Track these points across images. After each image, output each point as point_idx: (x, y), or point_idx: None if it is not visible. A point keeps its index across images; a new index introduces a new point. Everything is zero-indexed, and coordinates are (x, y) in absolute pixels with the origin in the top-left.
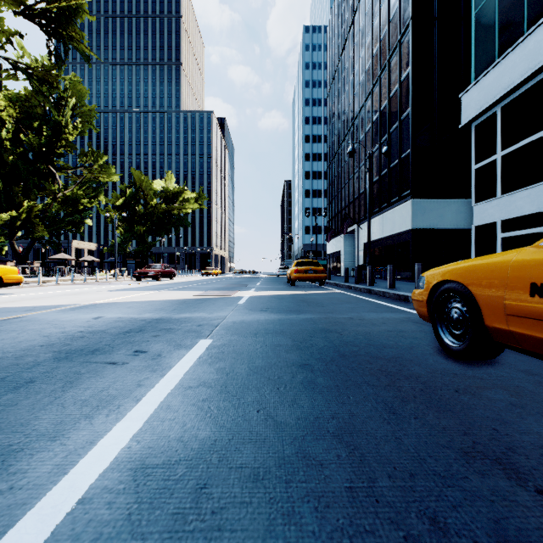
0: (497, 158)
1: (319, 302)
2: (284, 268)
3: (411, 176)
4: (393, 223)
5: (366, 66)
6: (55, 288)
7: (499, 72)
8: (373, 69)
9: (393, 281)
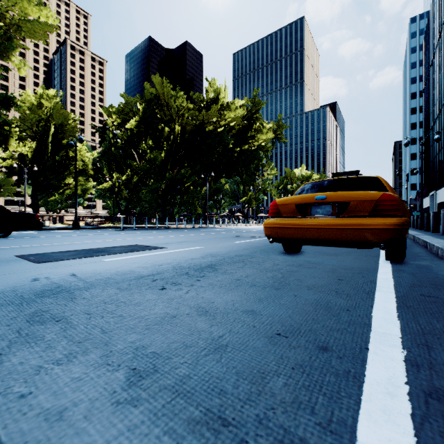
0: None
1: None
2: None
3: None
4: None
5: (439, 92)
6: None
7: None
8: (441, 97)
9: None
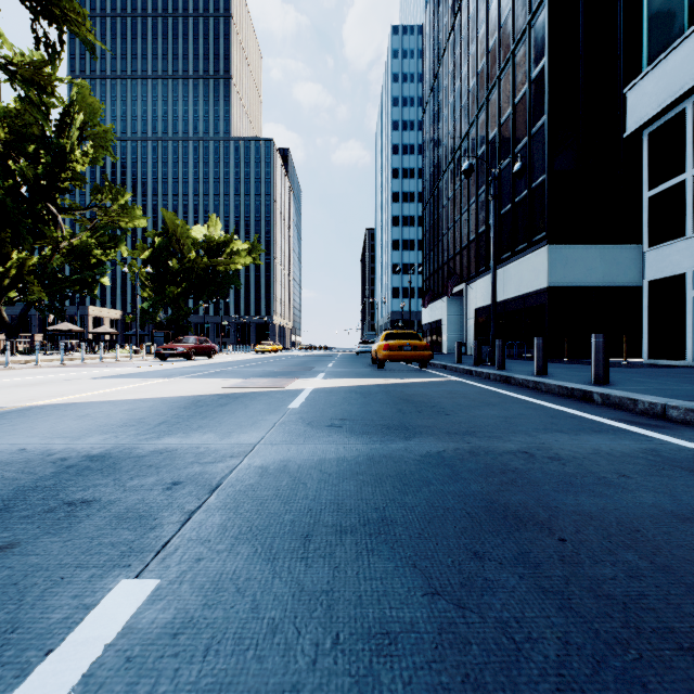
0: (687, 178)
1: (435, 403)
2: (366, 343)
3: (548, 213)
4: (519, 280)
5: (478, 66)
6: (26, 372)
7: (692, 48)
8: (489, 68)
9: (543, 363)
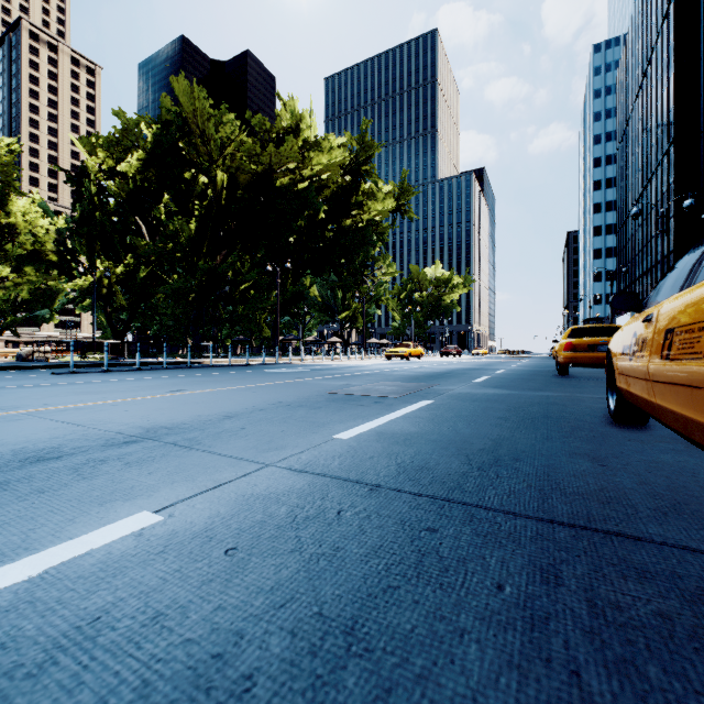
0: None
1: None
2: None
3: None
4: None
5: (647, 150)
6: None
7: None
8: (652, 158)
9: None
